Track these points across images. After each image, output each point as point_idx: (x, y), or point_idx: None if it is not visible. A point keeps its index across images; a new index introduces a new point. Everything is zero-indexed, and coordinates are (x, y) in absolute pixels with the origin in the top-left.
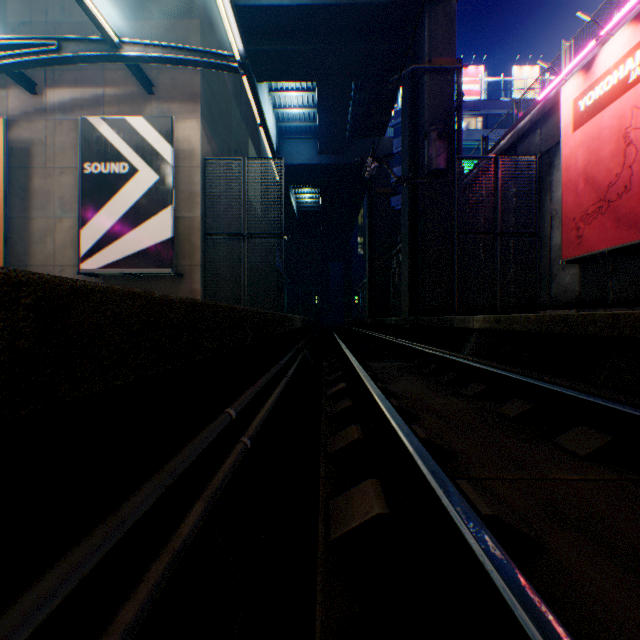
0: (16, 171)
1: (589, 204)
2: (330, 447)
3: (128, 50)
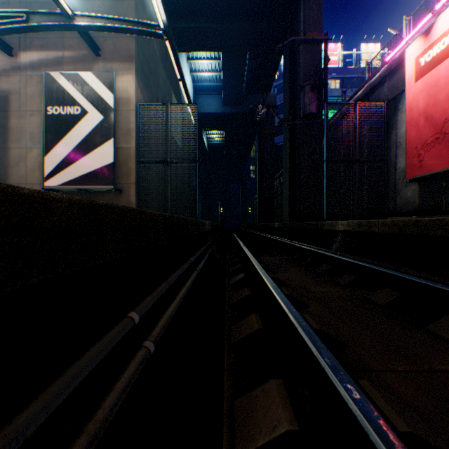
0: None
1: (428, 136)
2: (233, 335)
3: (79, 21)
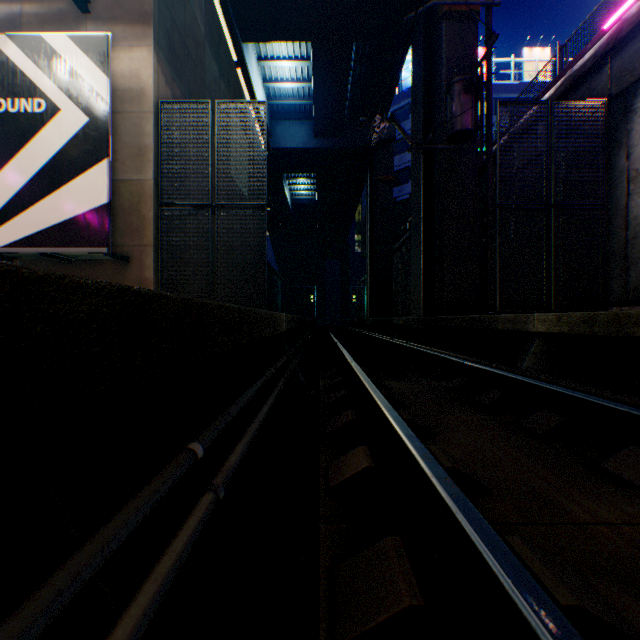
0: None
1: None
2: None
3: None
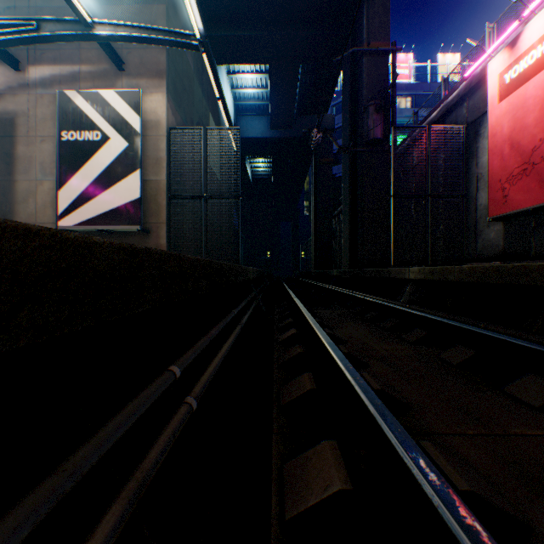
0: (2, 139)
1: (514, 167)
2: (282, 397)
3: (100, 30)
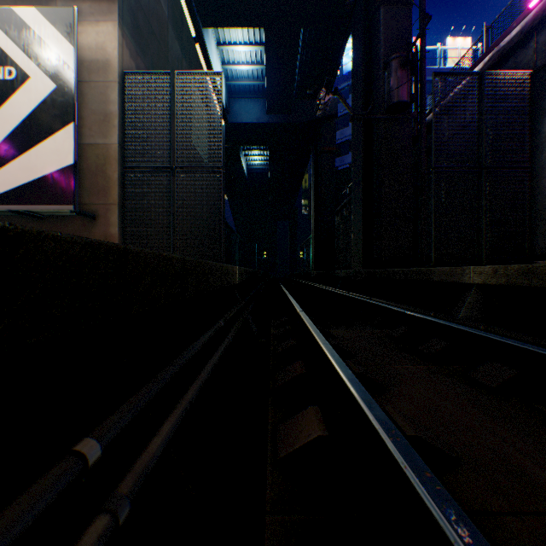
0: None
1: None
2: None
3: None
